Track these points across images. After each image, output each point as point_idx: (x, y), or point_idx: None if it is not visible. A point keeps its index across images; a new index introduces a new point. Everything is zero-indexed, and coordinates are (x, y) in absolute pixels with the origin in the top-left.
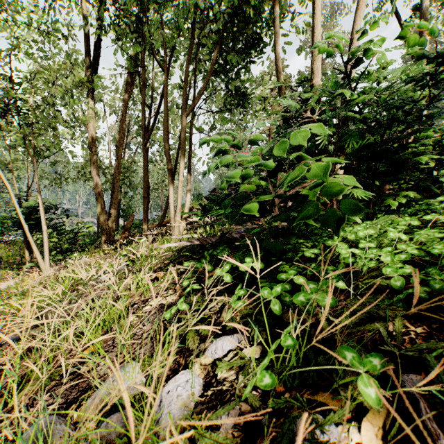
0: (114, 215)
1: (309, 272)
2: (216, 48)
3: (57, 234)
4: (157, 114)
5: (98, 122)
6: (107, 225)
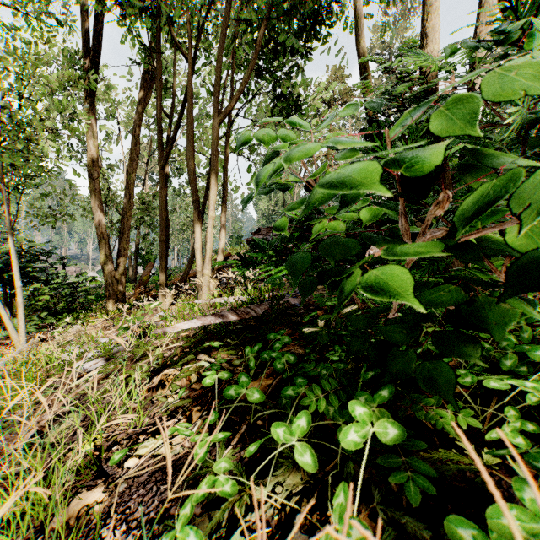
0: (123, 264)
1: (516, 443)
2: (263, 26)
3: (49, 289)
4: (178, 124)
5: (109, 144)
6: (113, 278)
